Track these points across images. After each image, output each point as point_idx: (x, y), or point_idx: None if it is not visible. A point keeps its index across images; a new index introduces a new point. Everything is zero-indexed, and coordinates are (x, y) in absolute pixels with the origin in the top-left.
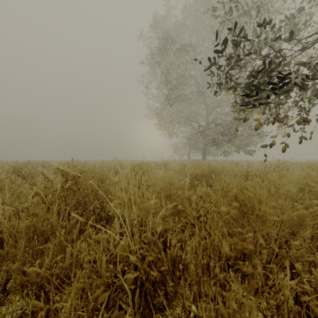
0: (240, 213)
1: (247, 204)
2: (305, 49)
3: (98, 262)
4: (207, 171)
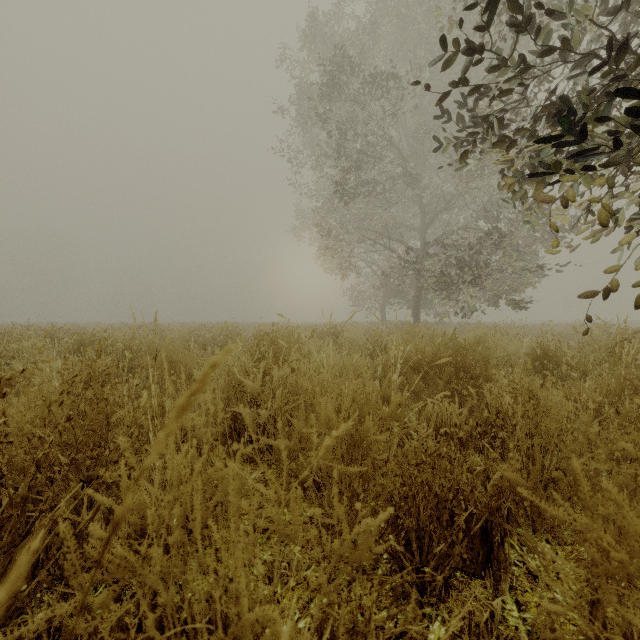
0: None
1: None
2: None
3: None
4: (450, 352)
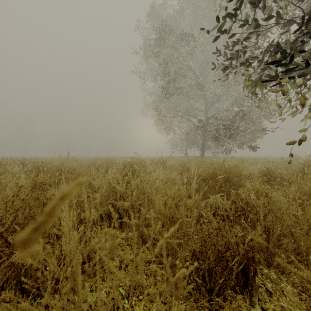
0: None
1: None
2: None
3: None
4: (221, 171)
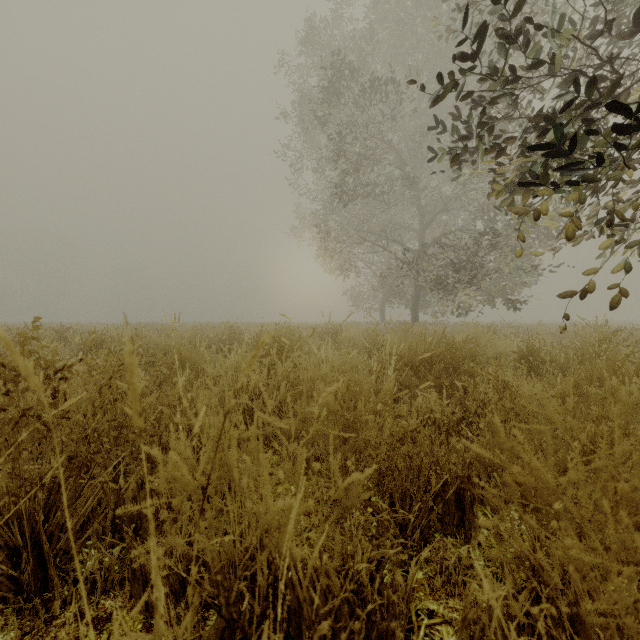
0: None
1: None
2: None
3: None
4: (440, 349)
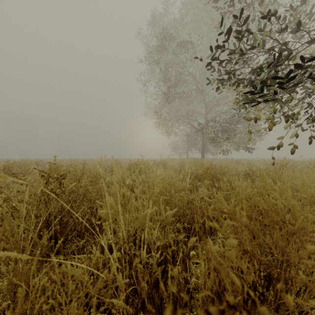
0: (261, 226)
1: (272, 215)
2: (312, 41)
3: (64, 311)
4: (209, 170)
